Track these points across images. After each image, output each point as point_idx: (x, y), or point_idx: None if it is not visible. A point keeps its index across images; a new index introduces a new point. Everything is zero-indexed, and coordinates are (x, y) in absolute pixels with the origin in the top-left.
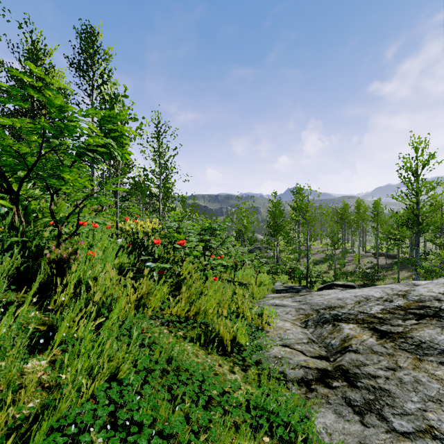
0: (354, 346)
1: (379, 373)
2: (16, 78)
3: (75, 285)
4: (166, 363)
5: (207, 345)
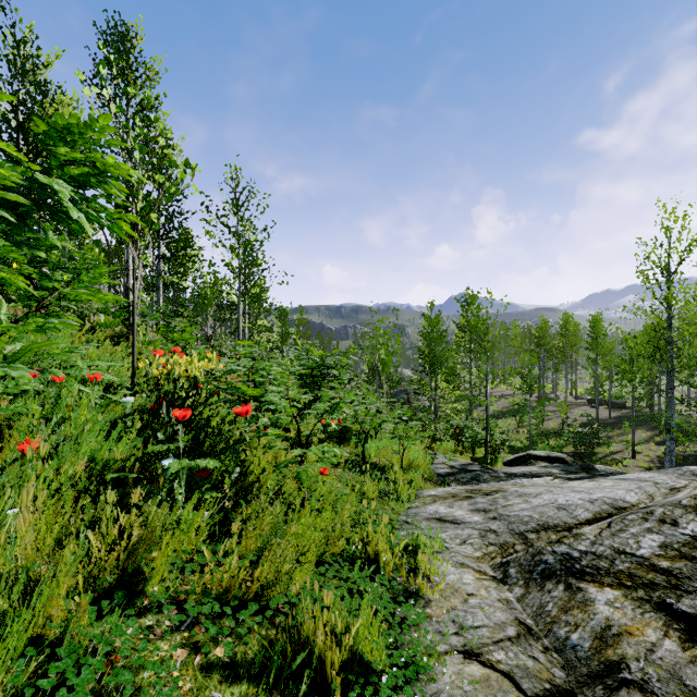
0: (634, 666)
1: None
2: None
3: None
4: None
5: (283, 684)
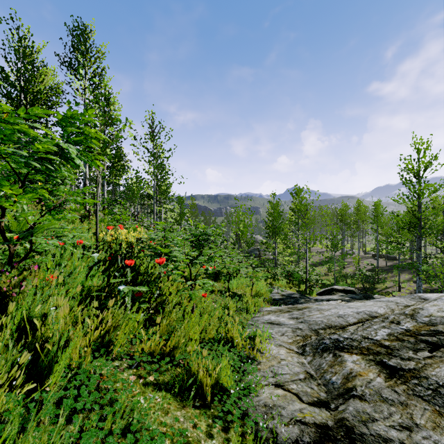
0: (359, 389)
1: (391, 435)
2: (2, 77)
3: (20, 323)
4: (121, 435)
5: (182, 393)
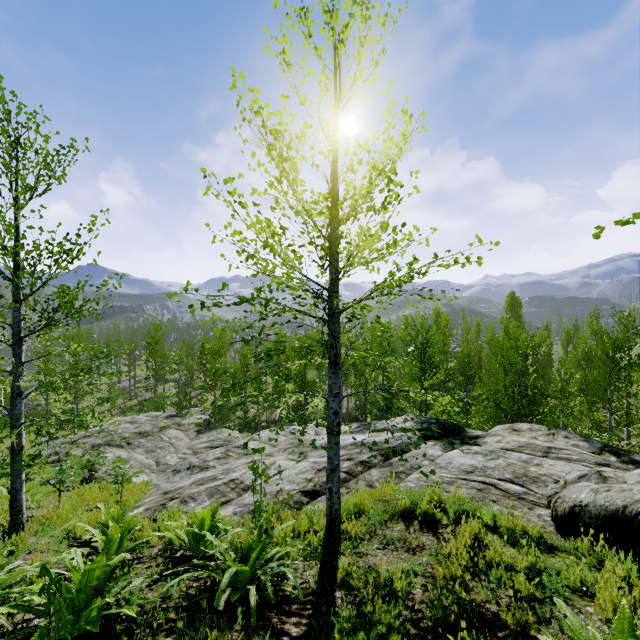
0: (62, 448)
1: (63, 450)
2: None
3: None
4: None
5: None
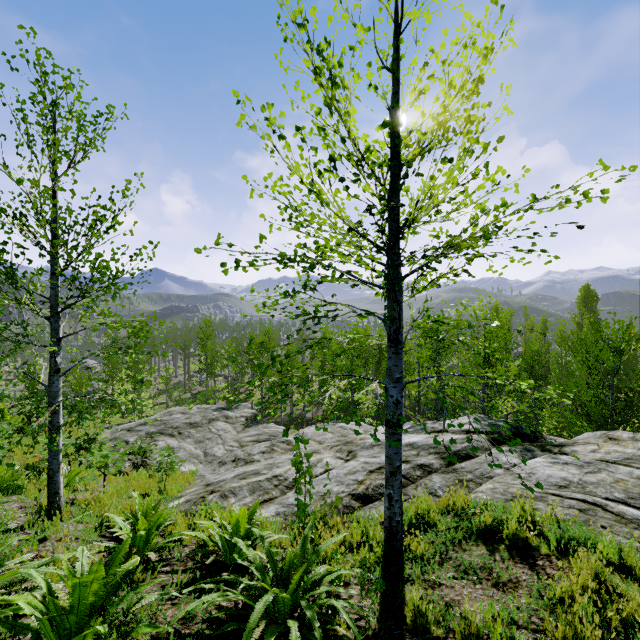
0: (120, 434)
1: (122, 436)
2: None
3: None
4: None
5: None
